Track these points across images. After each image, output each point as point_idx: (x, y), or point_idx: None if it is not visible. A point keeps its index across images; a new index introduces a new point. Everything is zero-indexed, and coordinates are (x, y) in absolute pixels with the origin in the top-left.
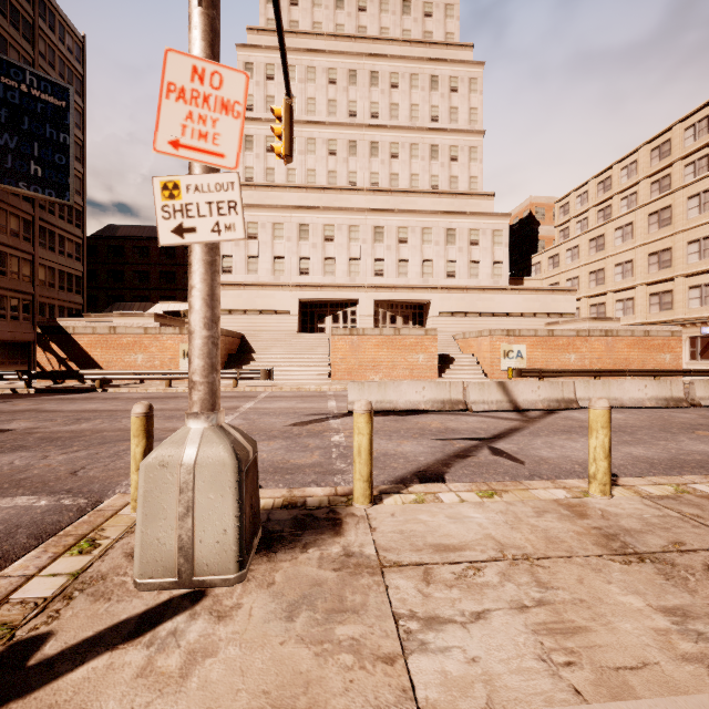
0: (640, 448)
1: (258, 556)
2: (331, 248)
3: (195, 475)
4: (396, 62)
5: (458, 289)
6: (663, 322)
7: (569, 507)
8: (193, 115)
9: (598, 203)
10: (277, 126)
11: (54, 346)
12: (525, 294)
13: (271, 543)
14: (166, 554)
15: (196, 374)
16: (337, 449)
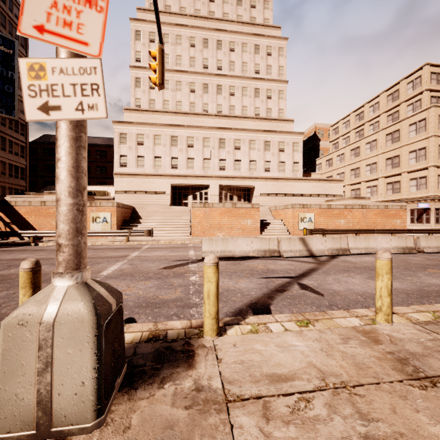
0: (396, 282)
1: (120, 394)
2: (192, 152)
3: (54, 332)
4: (233, 35)
5: (271, 179)
6: (394, 200)
7: (365, 334)
8: (58, 5)
9: (356, 127)
10: (153, 63)
11: (1, 214)
12: (313, 182)
13: (134, 378)
14: (24, 408)
15: (61, 238)
16: (193, 286)
